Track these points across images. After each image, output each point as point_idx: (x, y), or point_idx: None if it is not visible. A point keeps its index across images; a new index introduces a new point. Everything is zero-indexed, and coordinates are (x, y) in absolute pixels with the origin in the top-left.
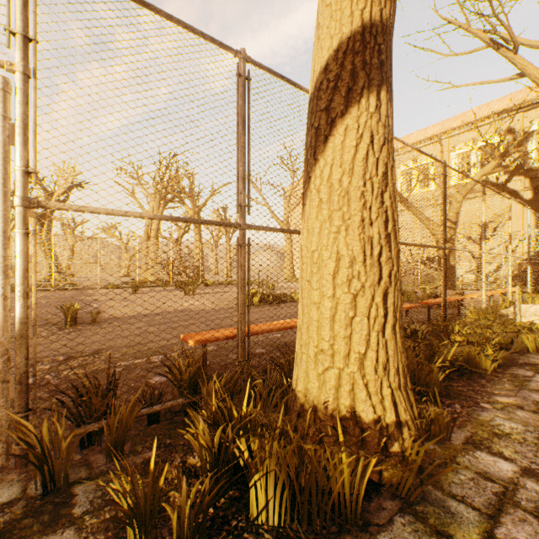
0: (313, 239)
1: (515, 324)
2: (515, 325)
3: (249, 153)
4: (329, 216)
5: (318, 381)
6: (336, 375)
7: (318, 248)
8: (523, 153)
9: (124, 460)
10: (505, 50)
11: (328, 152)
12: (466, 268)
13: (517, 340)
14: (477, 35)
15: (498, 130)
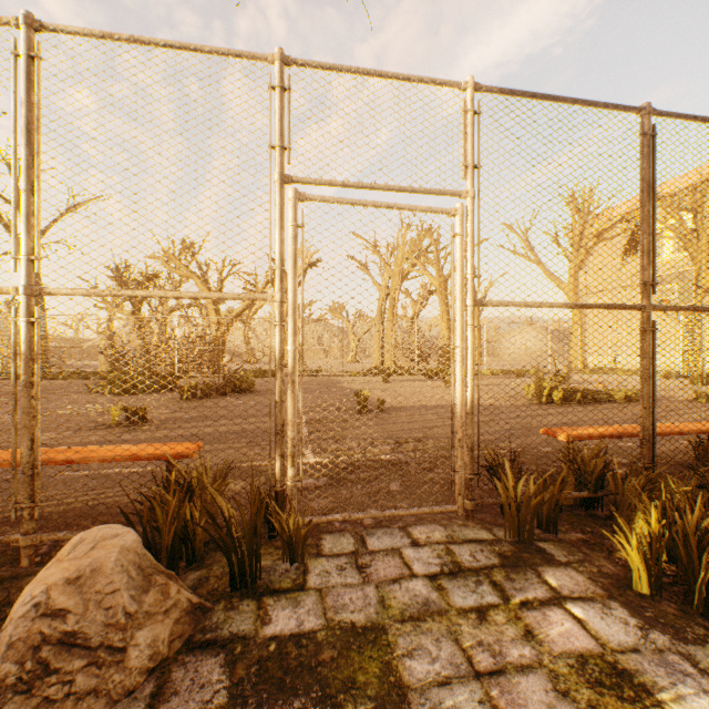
0: None
1: None
2: None
3: (654, 222)
4: None
5: None
6: None
7: None
8: None
9: (555, 534)
10: None
11: None
12: None
13: None
14: None
15: None
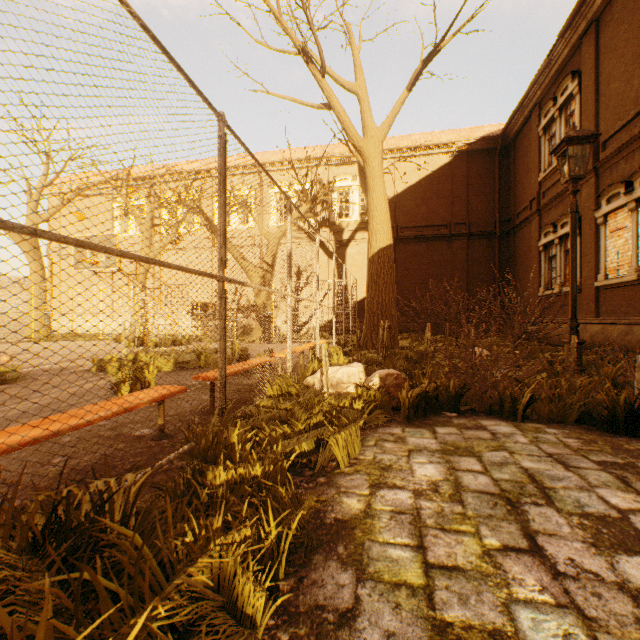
0: None
1: (323, 403)
2: (323, 405)
3: None
4: None
5: None
6: None
7: None
8: (329, 206)
9: None
10: (315, 67)
11: None
12: (284, 318)
13: (325, 436)
14: (289, 33)
15: (310, 177)
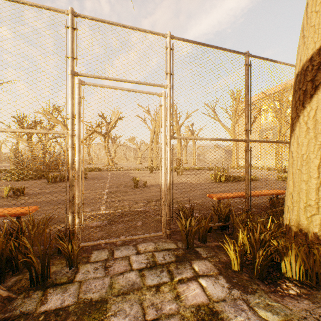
0: (302, 148)
1: None
2: None
3: (250, 103)
4: (314, 136)
5: (307, 221)
6: (320, 218)
7: (306, 152)
8: None
9: (205, 243)
10: None
11: (313, 103)
12: None
13: None
14: None
15: None
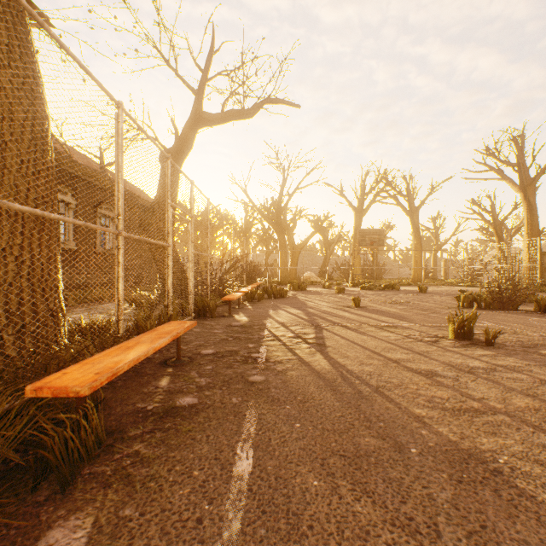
0: None
1: None
2: None
3: (116, 177)
4: None
5: None
6: None
7: None
8: None
9: None
10: None
11: None
12: None
13: None
14: None
15: None
